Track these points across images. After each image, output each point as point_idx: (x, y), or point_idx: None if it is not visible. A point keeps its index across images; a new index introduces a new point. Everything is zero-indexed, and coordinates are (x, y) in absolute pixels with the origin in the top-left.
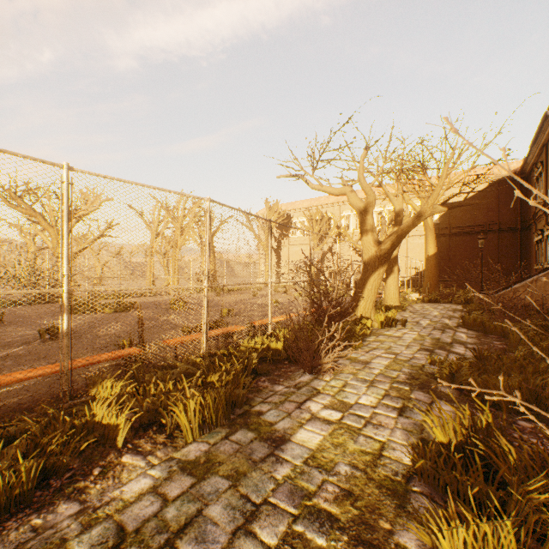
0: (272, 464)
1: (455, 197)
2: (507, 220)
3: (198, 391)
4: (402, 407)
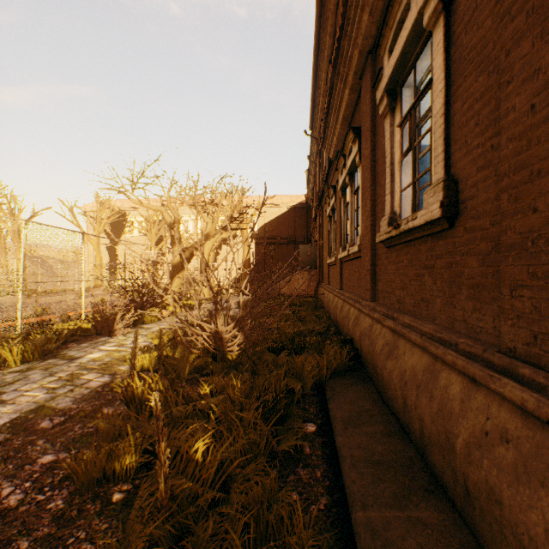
0: (69, 364)
1: (269, 215)
2: (300, 236)
3: (20, 343)
4: None
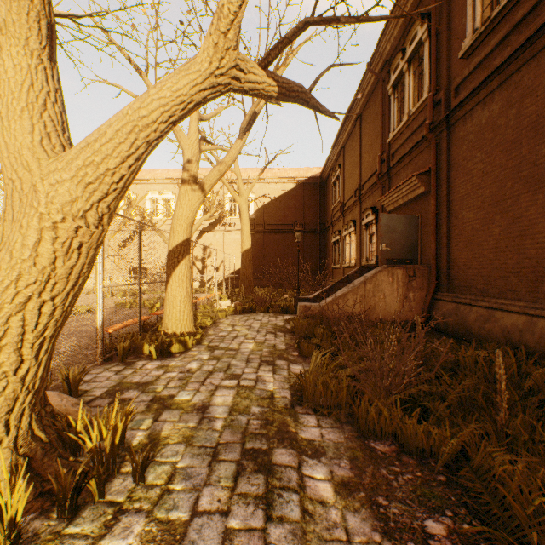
0: None
1: (270, 193)
2: (310, 222)
3: None
4: None
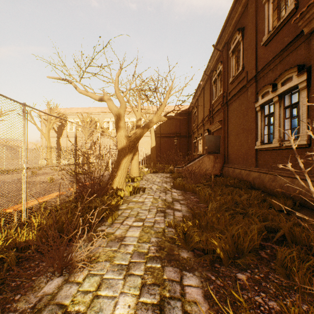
0: None
1: None
2: (183, 132)
3: None
4: (161, 302)
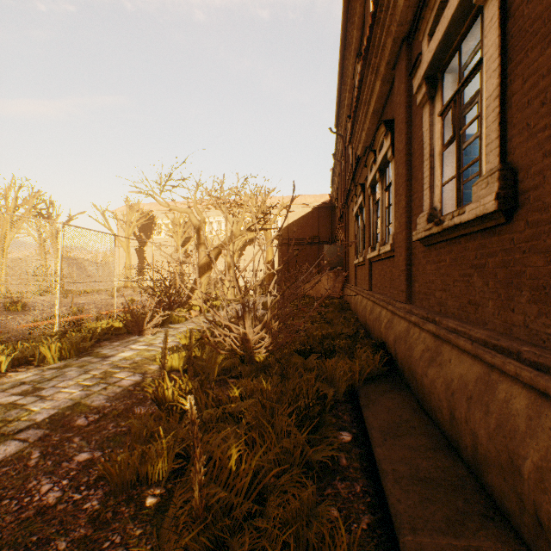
0: (102, 362)
1: (293, 215)
2: (324, 236)
3: (57, 341)
4: None
